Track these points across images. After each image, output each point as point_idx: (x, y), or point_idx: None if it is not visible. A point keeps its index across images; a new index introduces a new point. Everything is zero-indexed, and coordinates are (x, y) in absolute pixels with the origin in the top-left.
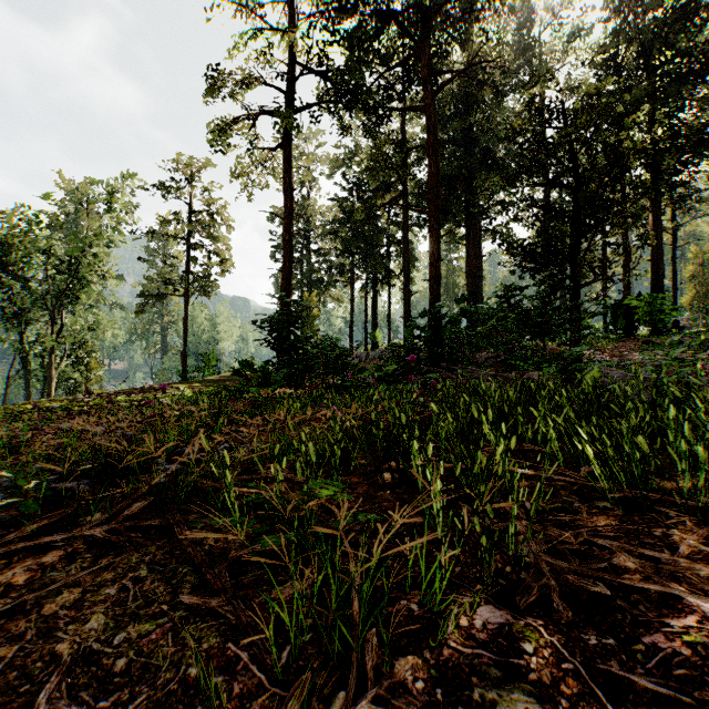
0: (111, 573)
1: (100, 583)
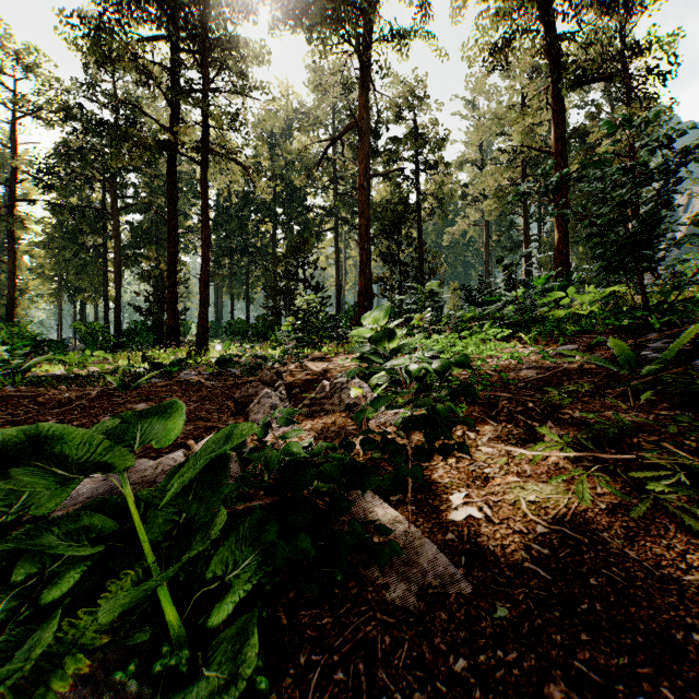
0: None
1: None
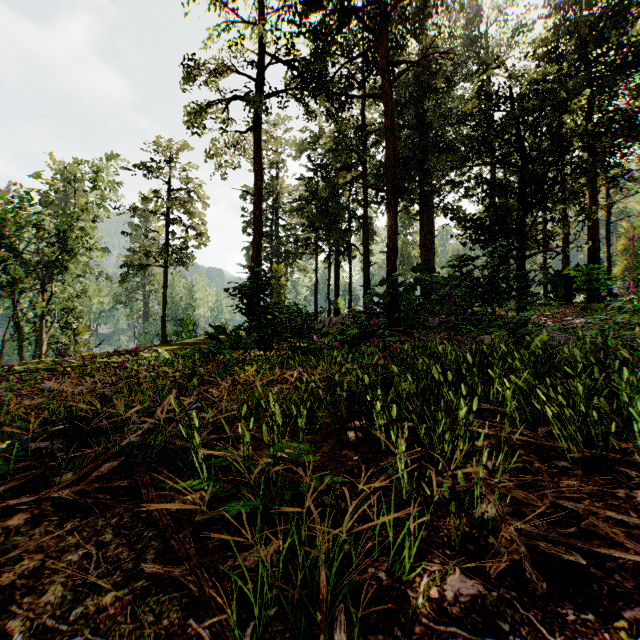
0: (75, 537)
1: (63, 548)
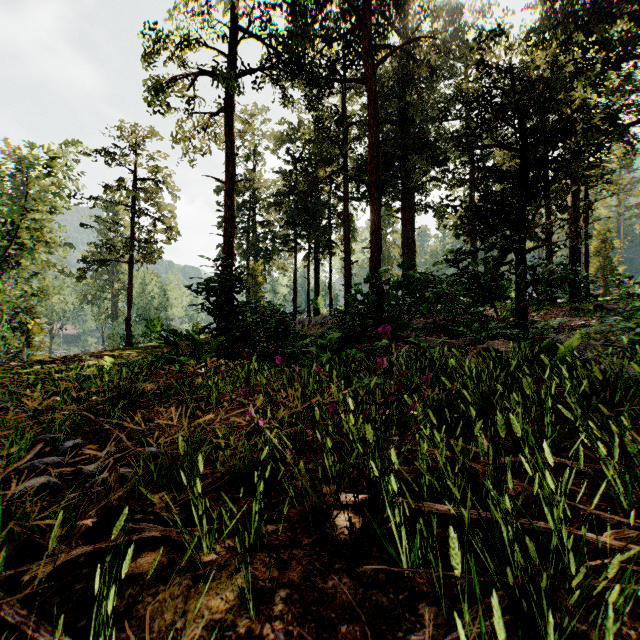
0: None
1: None
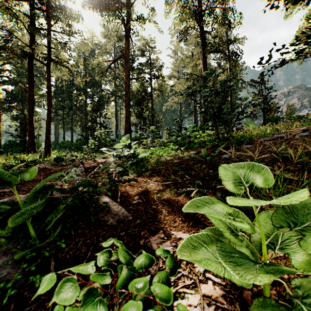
0: None
1: None
